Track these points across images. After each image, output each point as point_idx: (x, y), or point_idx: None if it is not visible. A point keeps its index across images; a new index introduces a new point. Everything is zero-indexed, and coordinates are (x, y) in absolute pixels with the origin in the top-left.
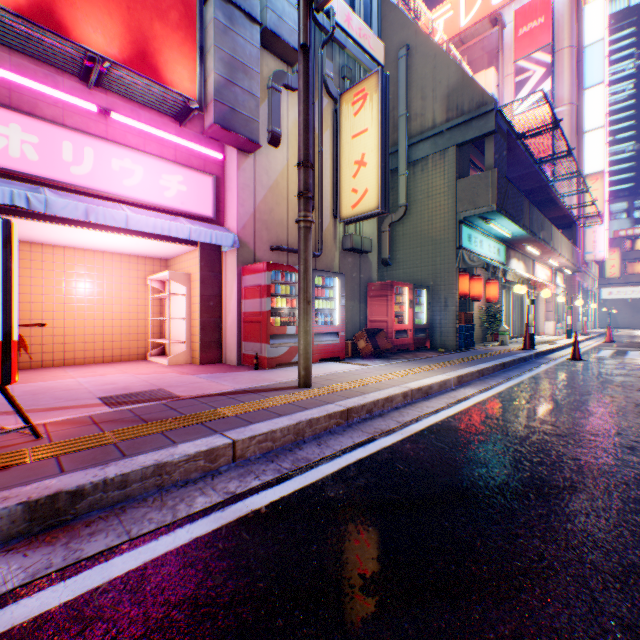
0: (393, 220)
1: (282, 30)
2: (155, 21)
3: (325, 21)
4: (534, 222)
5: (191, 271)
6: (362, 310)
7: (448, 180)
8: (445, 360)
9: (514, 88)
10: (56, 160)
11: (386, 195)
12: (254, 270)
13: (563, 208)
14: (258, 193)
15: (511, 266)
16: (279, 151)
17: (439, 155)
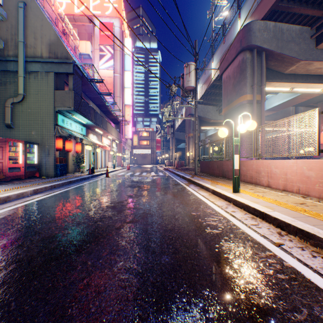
0: (15, 101)
1: None
2: None
3: None
4: (98, 119)
5: None
6: None
7: (51, 89)
8: (39, 182)
9: (100, 57)
10: None
11: None
12: None
13: (114, 116)
14: None
15: (90, 137)
16: None
17: (46, 74)
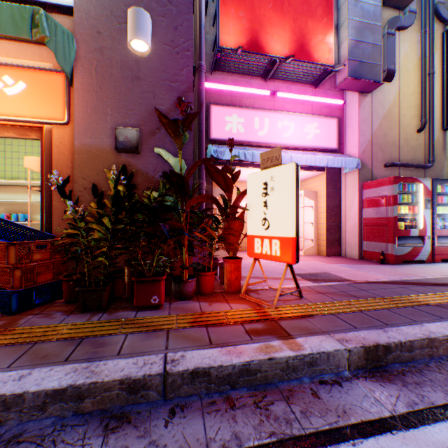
0: None
1: None
2: (307, 21)
3: None
4: None
5: (316, 189)
6: None
7: None
8: None
9: None
10: (251, 130)
11: None
12: (376, 184)
13: None
14: (373, 123)
15: None
16: (390, 84)
17: None
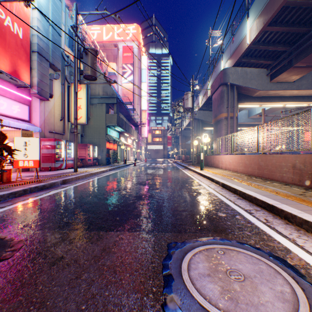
0: None
1: (56, 63)
2: (19, 60)
3: (67, 59)
4: (127, 127)
5: None
6: None
7: (104, 113)
8: (105, 167)
9: (122, 73)
10: None
11: (88, 119)
12: (49, 140)
13: (135, 121)
14: (46, 113)
15: (121, 139)
16: (52, 99)
17: (101, 104)
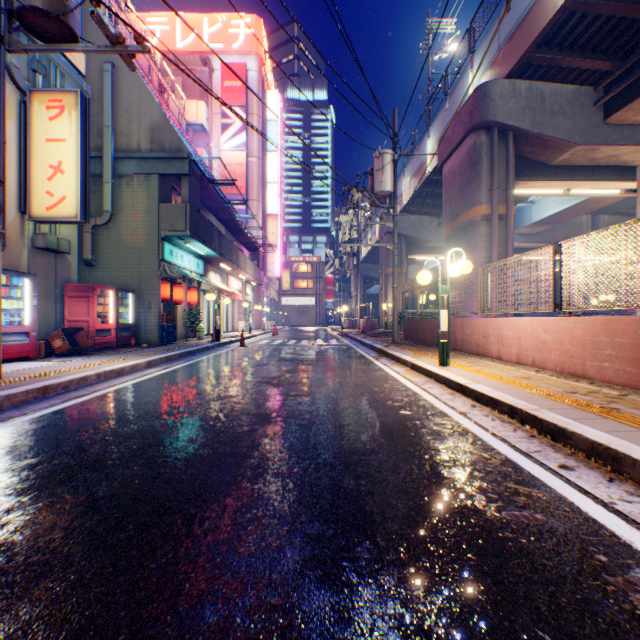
0: (99, 223)
1: None
2: None
3: None
4: (225, 247)
5: None
6: (60, 310)
7: (154, 201)
8: (145, 352)
9: (222, 127)
10: None
11: (88, 207)
12: None
13: (250, 237)
14: None
15: (211, 277)
16: None
17: (146, 177)
